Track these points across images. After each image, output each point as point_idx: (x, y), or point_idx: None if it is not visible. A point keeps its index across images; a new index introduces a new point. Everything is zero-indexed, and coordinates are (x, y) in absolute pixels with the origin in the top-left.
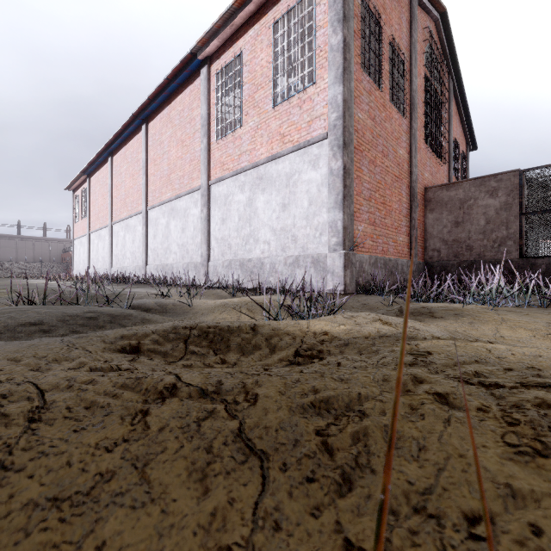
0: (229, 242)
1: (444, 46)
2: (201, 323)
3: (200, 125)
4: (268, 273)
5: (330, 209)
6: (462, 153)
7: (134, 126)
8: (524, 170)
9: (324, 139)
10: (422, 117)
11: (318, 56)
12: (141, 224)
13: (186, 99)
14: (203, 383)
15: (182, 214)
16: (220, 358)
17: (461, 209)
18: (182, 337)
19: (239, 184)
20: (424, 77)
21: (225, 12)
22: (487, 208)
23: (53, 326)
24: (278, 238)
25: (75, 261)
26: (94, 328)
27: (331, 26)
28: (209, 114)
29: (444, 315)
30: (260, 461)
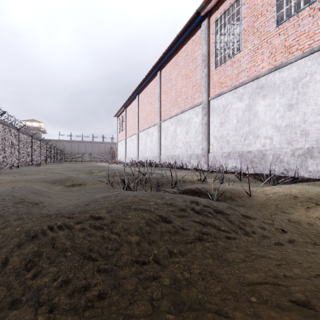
0: (227, 139)
1: None
2: None
3: (200, 61)
4: (270, 162)
5: None
6: None
7: (152, 74)
8: None
9: None
10: None
11: None
12: (156, 131)
13: (189, 47)
14: None
15: (185, 123)
16: None
17: None
18: None
19: (238, 95)
20: None
21: None
22: None
23: (182, 226)
24: (282, 134)
25: (118, 153)
26: (214, 228)
27: None
28: (209, 51)
29: None
30: None
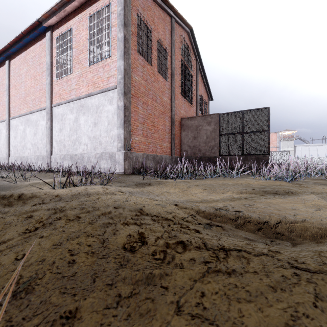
0: (64, 143)
1: (193, 46)
2: None
3: (46, 68)
4: (86, 162)
5: (117, 128)
6: (205, 101)
7: None
8: (221, 114)
9: (115, 88)
10: (179, 81)
11: (112, 41)
12: (5, 128)
13: (37, 49)
14: None
15: (34, 124)
16: None
17: (196, 130)
18: None
19: (70, 108)
20: (180, 61)
21: (58, 2)
22: (207, 131)
23: None
24: (92, 142)
25: None
26: None
27: (118, 27)
28: (52, 62)
29: (154, 184)
30: None
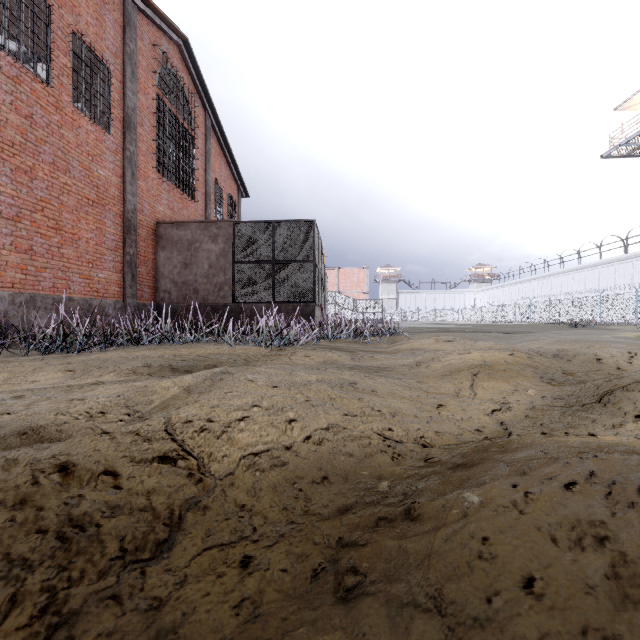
0: None
1: (194, 78)
2: None
3: None
4: None
5: None
6: (230, 197)
7: None
8: (236, 222)
9: None
10: (152, 142)
11: None
12: None
13: None
14: None
15: None
16: None
17: (190, 251)
18: None
19: None
20: (153, 99)
21: None
22: (210, 253)
23: None
24: None
25: None
26: None
27: None
28: None
29: None
30: None
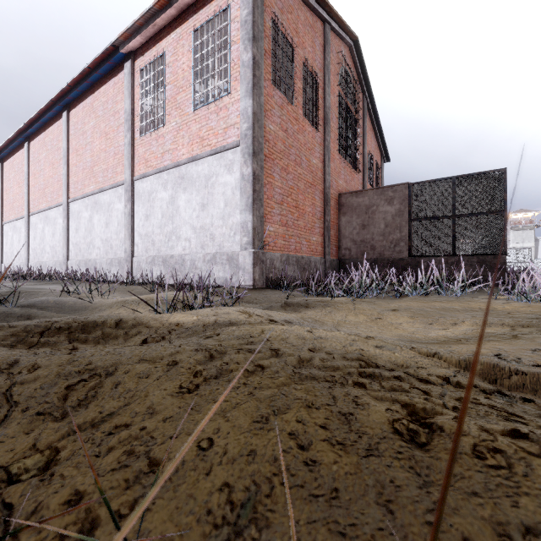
0: (153, 238)
1: (358, 70)
2: (69, 317)
3: (124, 119)
4: (188, 269)
5: (242, 211)
6: (377, 164)
7: (54, 112)
8: (412, 184)
9: (237, 146)
10: (336, 131)
11: (232, 69)
12: (62, 216)
13: (110, 91)
14: (0, 361)
15: (105, 208)
16: (73, 347)
17: (367, 214)
18: (41, 330)
19: (162, 182)
20: (337, 96)
21: (146, 11)
22: (386, 214)
23: None
24: (198, 236)
25: None
26: None
27: (243, 43)
28: (133, 109)
29: (316, 305)
30: (10, 408)
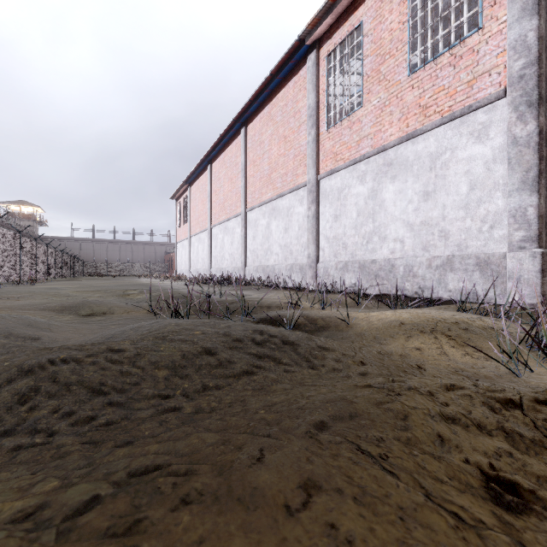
0: (344, 241)
1: None
2: (518, 394)
3: (306, 116)
4: (401, 277)
5: (511, 192)
6: None
7: (233, 131)
8: None
9: (498, 98)
10: None
11: None
12: (240, 226)
13: (289, 92)
14: None
15: (284, 214)
16: None
17: None
18: (538, 439)
19: (358, 174)
20: None
21: None
22: None
23: (231, 358)
24: (417, 235)
25: (178, 262)
26: (273, 361)
27: None
28: (318, 102)
29: None
30: None
